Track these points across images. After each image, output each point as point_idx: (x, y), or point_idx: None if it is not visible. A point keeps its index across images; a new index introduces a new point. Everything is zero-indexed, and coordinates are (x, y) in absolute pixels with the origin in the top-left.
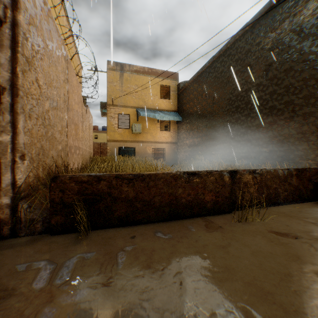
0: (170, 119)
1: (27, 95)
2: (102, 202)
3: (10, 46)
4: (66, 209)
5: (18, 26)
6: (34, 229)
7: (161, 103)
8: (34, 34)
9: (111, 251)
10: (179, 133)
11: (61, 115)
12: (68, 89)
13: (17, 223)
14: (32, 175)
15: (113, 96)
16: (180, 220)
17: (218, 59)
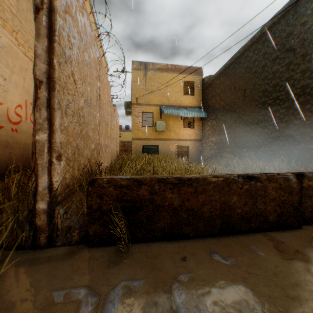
0: (194, 116)
1: (63, 90)
2: (142, 210)
3: (46, 35)
4: (104, 218)
5: (54, 13)
6: (70, 238)
7: (184, 99)
8: (70, 24)
9: (162, 280)
10: (204, 130)
11: (94, 112)
12: (99, 87)
13: (53, 231)
14: (67, 177)
15: (137, 95)
16: (235, 236)
17: (250, 48)
